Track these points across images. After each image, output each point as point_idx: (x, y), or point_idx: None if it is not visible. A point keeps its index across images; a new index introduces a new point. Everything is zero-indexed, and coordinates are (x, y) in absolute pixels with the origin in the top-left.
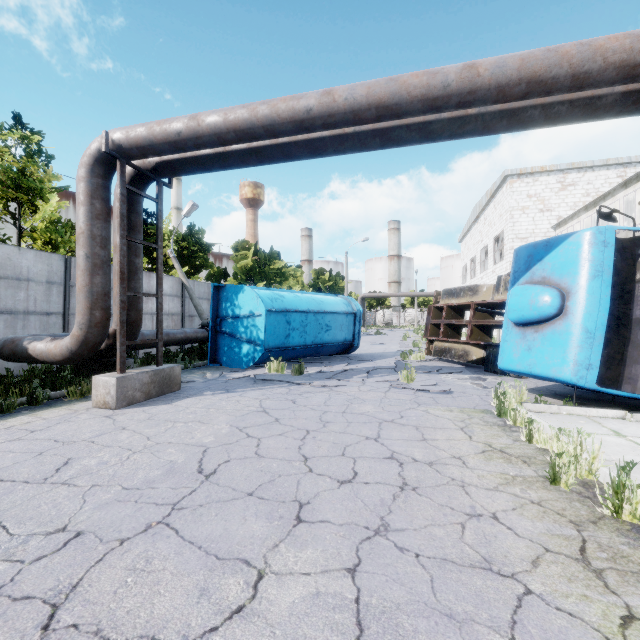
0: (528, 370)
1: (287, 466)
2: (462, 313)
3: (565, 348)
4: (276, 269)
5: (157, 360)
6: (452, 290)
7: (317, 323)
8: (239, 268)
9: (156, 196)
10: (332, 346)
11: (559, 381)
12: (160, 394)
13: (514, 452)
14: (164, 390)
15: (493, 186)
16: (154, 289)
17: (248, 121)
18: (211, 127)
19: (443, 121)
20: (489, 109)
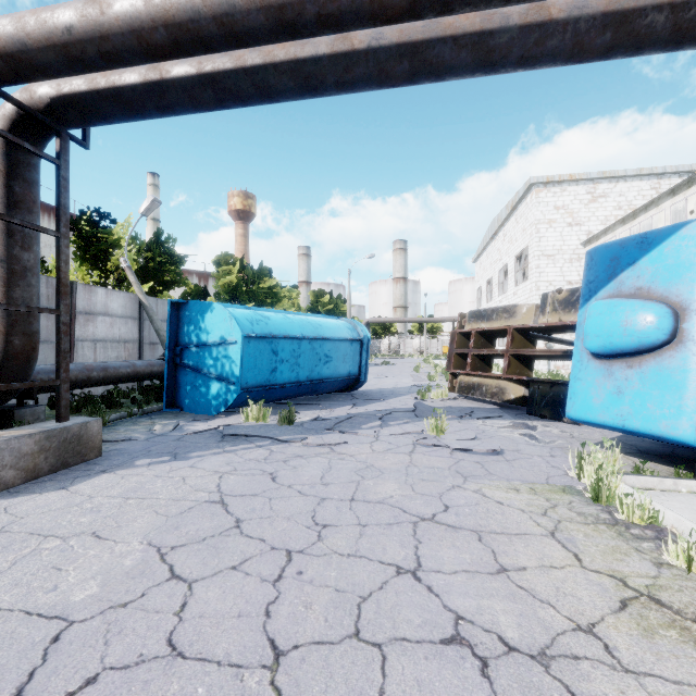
0: (619, 423)
1: (229, 695)
2: (493, 340)
3: (683, 392)
4: (267, 288)
5: (58, 413)
6: (481, 312)
7: (313, 353)
8: (221, 286)
9: (57, 155)
10: (333, 382)
11: (672, 441)
12: (59, 468)
13: (679, 602)
14: (67, 460)
15: (515, 197)
16: (97, 308)
17: (187, 5)
18: (124, 16)
19: (512, 31)
20: (586, 11)
